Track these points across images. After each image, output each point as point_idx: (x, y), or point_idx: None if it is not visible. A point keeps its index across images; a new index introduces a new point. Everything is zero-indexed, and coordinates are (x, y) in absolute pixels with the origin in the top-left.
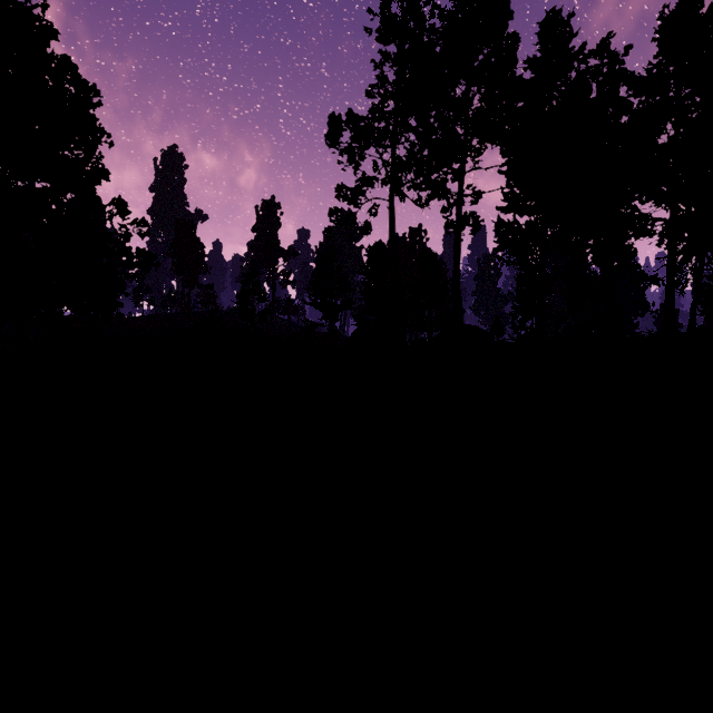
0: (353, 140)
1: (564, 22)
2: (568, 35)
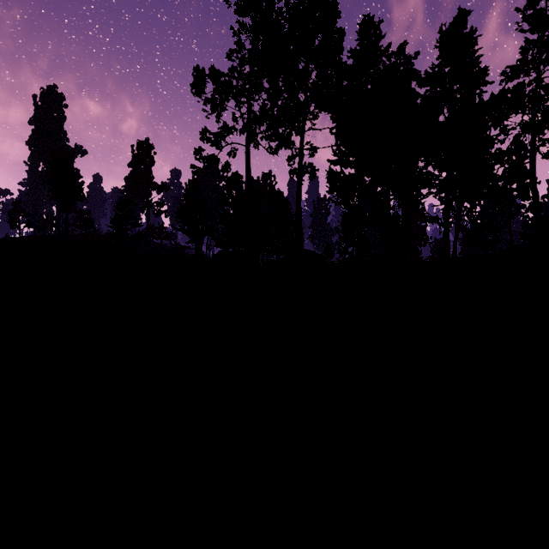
0: (215, 92)
1: (376, 26)
2: (378, 36)
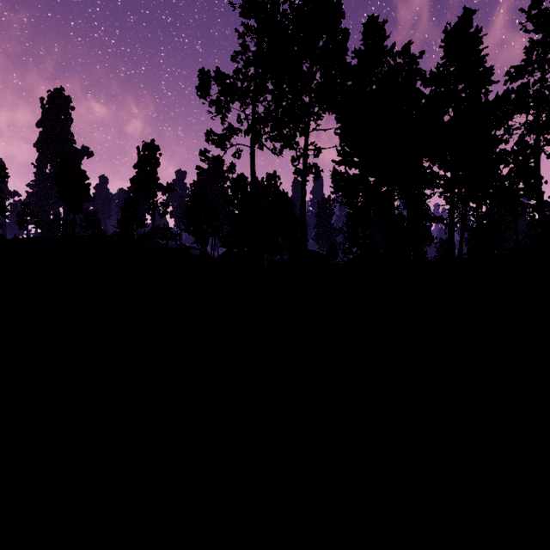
0: (220, 94)
1: (380, 26)
2: (383, 36)
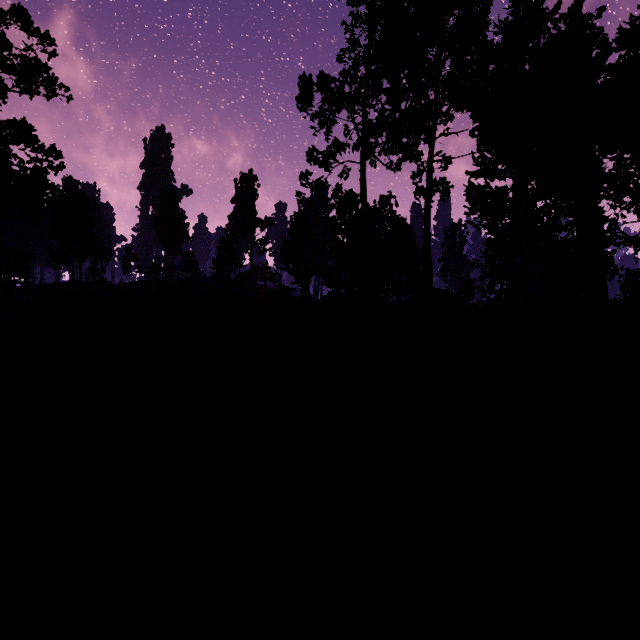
0: (324, 102)
1: None
2: None
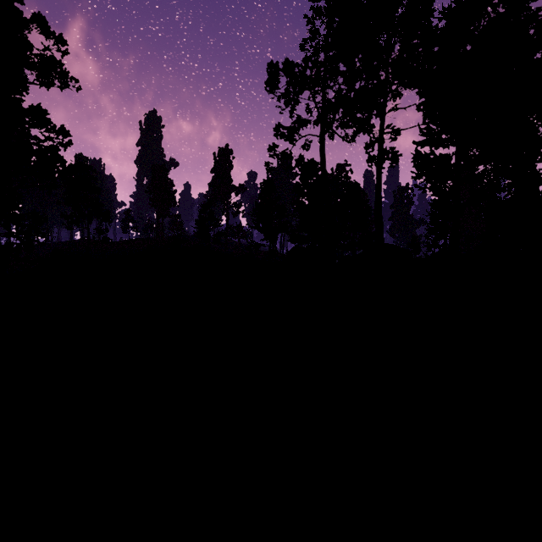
0: (289, 85)
1: None
2: None
